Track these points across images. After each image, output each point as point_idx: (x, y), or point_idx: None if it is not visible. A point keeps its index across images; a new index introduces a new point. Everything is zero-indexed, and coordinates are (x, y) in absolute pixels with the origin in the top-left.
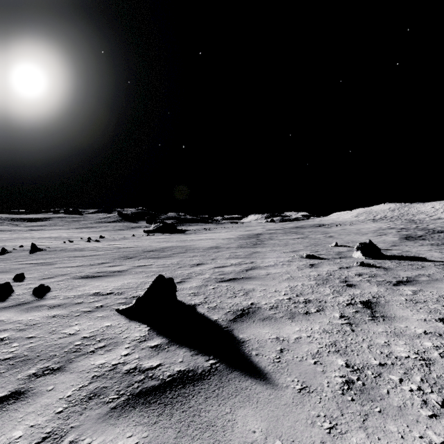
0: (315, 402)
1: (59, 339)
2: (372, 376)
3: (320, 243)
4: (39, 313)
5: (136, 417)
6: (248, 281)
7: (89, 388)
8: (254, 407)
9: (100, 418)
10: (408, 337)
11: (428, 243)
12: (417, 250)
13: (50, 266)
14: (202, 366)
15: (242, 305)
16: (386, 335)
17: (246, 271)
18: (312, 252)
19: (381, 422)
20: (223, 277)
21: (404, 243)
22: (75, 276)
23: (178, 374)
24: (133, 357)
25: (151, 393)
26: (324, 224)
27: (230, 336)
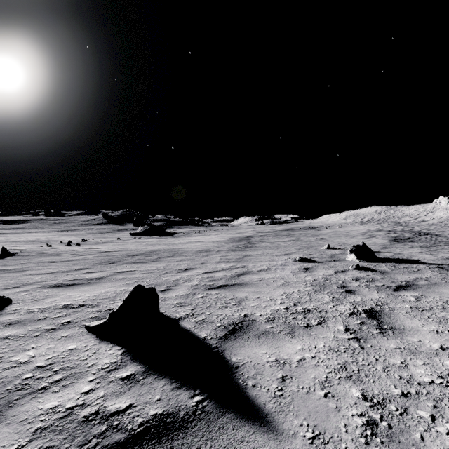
0: None
1: (4, 371)
2: (398, 413)
3: (312, 246)
4: None
5: None
6: (239, 288)
7: None
8: None
9: None
10: (425, 355)
11: (417, 245)
12: (408, 252)
13: (19, 273)
14: (186, 406)
15: (234, 318)
16: (400, 353)
17: (238, 277)
18: (305, 255)
19: None
20: (212, 283)
21: (395, 245)
22: (45, 285)
23: (153, 420)
24: (96, 395)
25: None
26: (314, 226)
27: (221, 359)
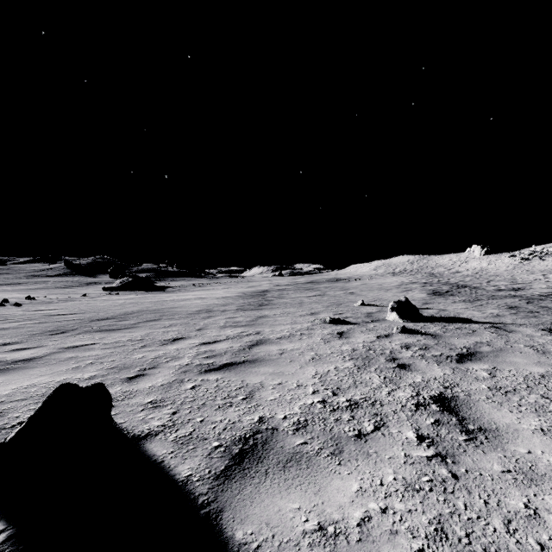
0: None
1: None
2: None
3: (343, 302)
4: None
5: None
6: (252, 367)
7: None
8: None
9: None
10: (551, 482)
11: (459, 299)
12: (453, 308)
13: None
14: None
15: (243, 426)
16: (514, 482)
17: (249, 349)
18: (336, 314)
19: None
20: (212, 361)
21: (436, 300)
22: None
23: None
24: None
25: None
26: (341, 278)
27: (214, 537)
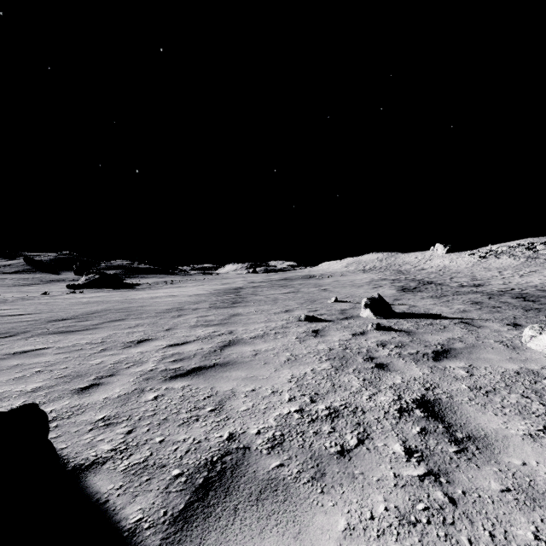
0: None
1: None
2: None
3: (317, 299)
4: None
5: None
6: (223, 372)
7: None
8: None
9: None
10: None
11: (427, 295)
12: (422, 304)
13: None
14: None
15: (209, 446)
16: (516, 504)
17: (221, 350)
18: (310, 311)
19: None
20: (179, 366)
21: (405, 296)
22: None
23: None
24: None
25: None
26: (314, 275)
27: None
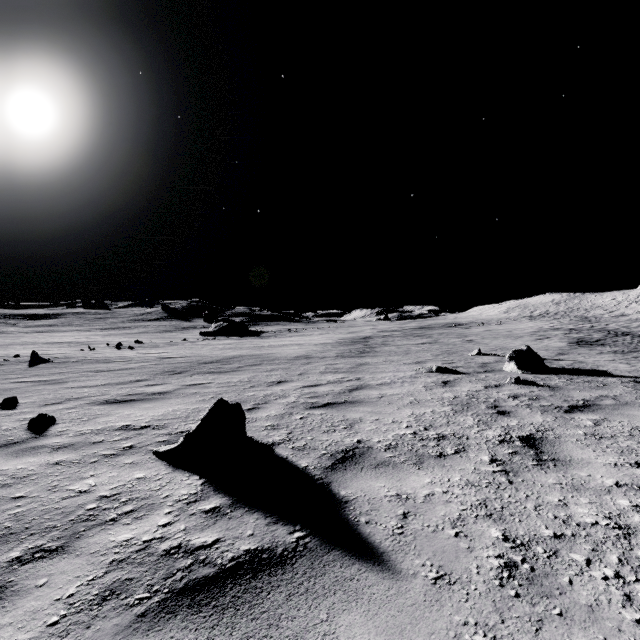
0: (459, 601)
1: (62, 500)
2: (545, 555)
3: (456, 351)
4: (34, 458)
5: (176, 632)
6: (352, 407)
7: (103, 582)
8: (364, 610)
9: (118, 634)
10: (593, 492)
11: (609, 350)
12: (594, 360)
13: (59, 386)
14: (284, 542)
15: (344, 444)
16: (560, 489)
17: (350, 392)
18: (445, 363)
19: (564, 633)
20: (315, 401)
21: (576, 351)
22: (94, 400)
23: (246, 555)
24: (176, 529)
25: (202, 589)
26: (460, 323)
27: (327, 492)
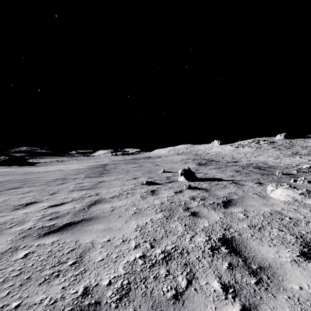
0: None
1: None
2: None
3: (152, 170)
4: None
5: None
6: (87, 226)
7: None
8: None
9: None
10: None
11: (212, 167)
12: (211, 172)
13: None
14: None
15: (63, 306)
16: None
17: (88, 208)
18: (149, 178)
19: None
20: (53, 223)
21: (201, 168)
22: None
23: None
24: None
25: None
26: (151, 156)
27: None
